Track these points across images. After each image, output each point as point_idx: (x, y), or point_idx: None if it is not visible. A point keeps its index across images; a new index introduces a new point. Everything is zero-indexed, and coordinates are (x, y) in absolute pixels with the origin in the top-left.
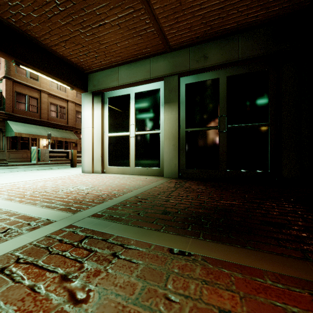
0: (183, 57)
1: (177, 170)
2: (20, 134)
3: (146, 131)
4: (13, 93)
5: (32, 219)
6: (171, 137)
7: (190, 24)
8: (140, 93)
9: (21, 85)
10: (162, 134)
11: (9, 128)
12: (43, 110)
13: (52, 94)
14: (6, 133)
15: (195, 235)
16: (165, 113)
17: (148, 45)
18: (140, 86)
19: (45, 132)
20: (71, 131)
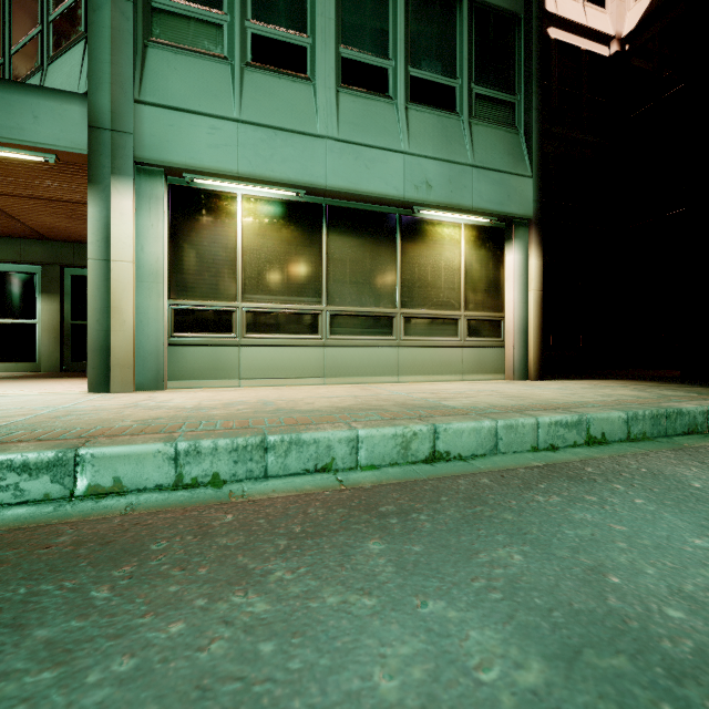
0: (67, 251)
1: (59, 364)
2: None
3: (16, 320)
4: None
5: None
6: (52, 329)
7: (69, 235)
8: (5, 273)
9: None
10: (40, 325)
11: None
12: None
13: None
14: None
15: (44, 378)
16: (43, 303)
17: (19, 233)
18: (4, 264)
19: None
20: None
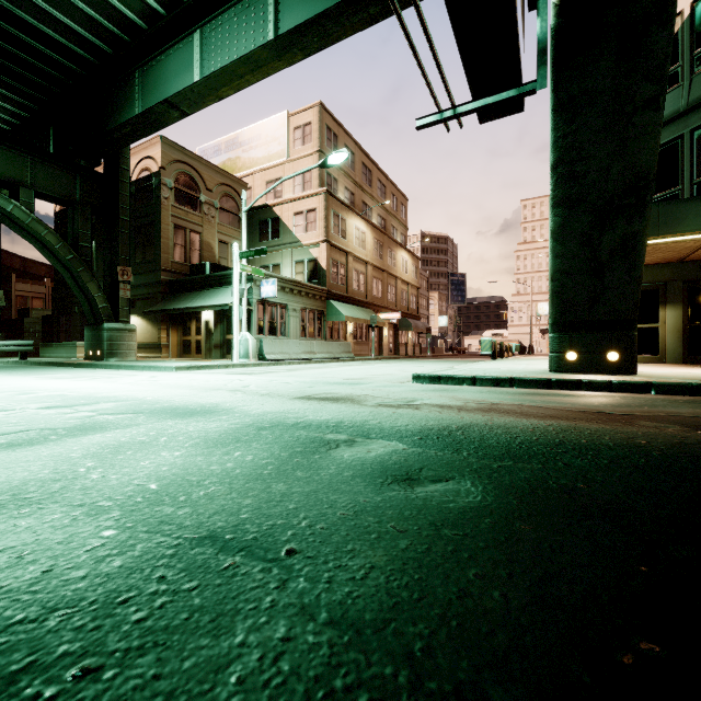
0: (690, 268)
1: (681, 358)
2: (347, 318)
3: (643, 325)
4: (329, 261)
5: (698, 367)
6: (675, 331)
7: None
8: None
9: (334, 248)
10: (661, 328)
11: (334, 311)
12: (349, 281)
13: (356, 255)
14: (327, 317)
15: None
16: (668, 311)
17: (663, 261)
18: None
19: (359, 314)
20: (371, 310)
